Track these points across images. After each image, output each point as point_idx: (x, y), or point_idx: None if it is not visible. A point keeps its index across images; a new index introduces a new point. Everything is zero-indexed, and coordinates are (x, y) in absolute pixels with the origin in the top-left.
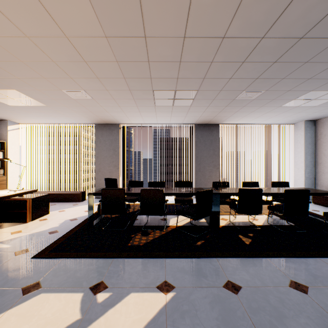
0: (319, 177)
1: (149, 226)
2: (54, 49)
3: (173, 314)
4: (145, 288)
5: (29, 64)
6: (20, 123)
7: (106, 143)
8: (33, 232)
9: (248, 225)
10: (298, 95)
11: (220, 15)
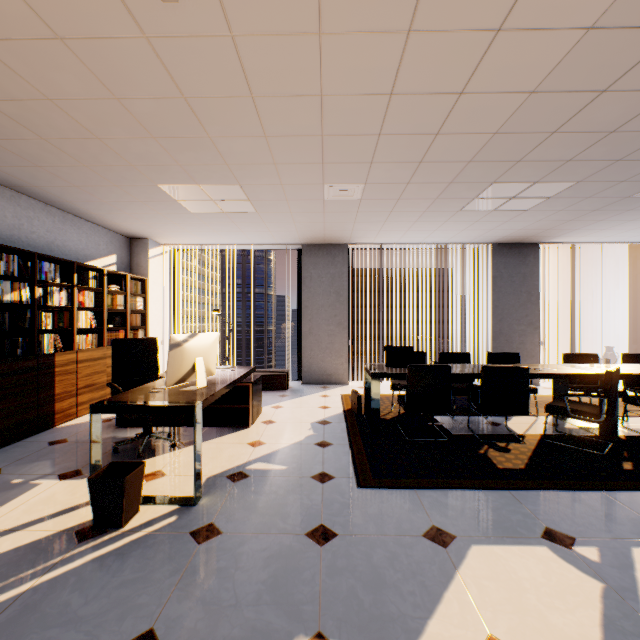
0: None
1: (486, 436)
2: (407, 115)
3: None
4: None
5: (328, 141)
6: (164, 244)
7: (322, 281)
8: (288, 444)
9: None
10: None
11: None
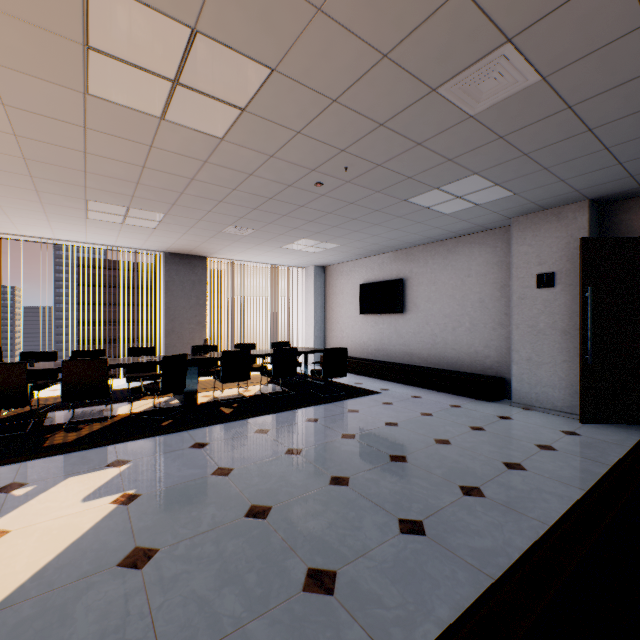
0: (328, 336)
1: (79, 421)
2: None
3: (130, 475)
4: (90, 470)
5: None
6: None
7: None
8: None
9: (236, 397)
10: (293, 240)
11: (185, 164)
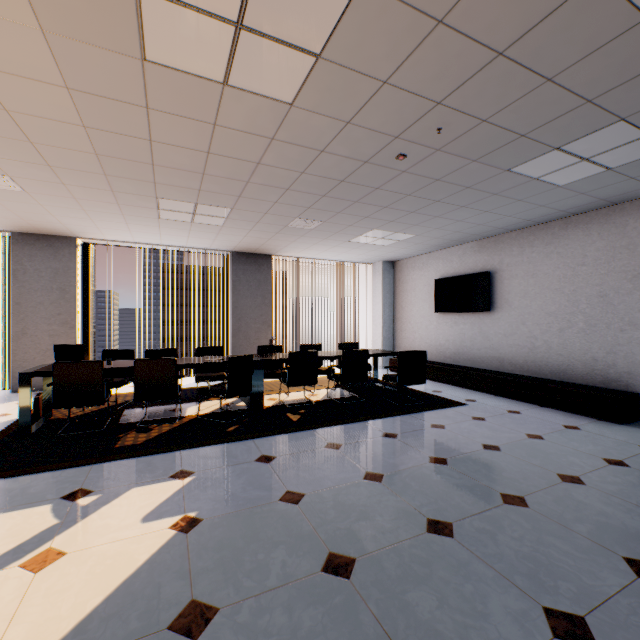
0: (398, 336)
1: (150, 421)
2: None
3: (193, 491)
4: (153, 481)
5: None
6: None
7: (42, 276)
8: None
9: (302, 402)
10: (362, 232)
11: (251, 145)
